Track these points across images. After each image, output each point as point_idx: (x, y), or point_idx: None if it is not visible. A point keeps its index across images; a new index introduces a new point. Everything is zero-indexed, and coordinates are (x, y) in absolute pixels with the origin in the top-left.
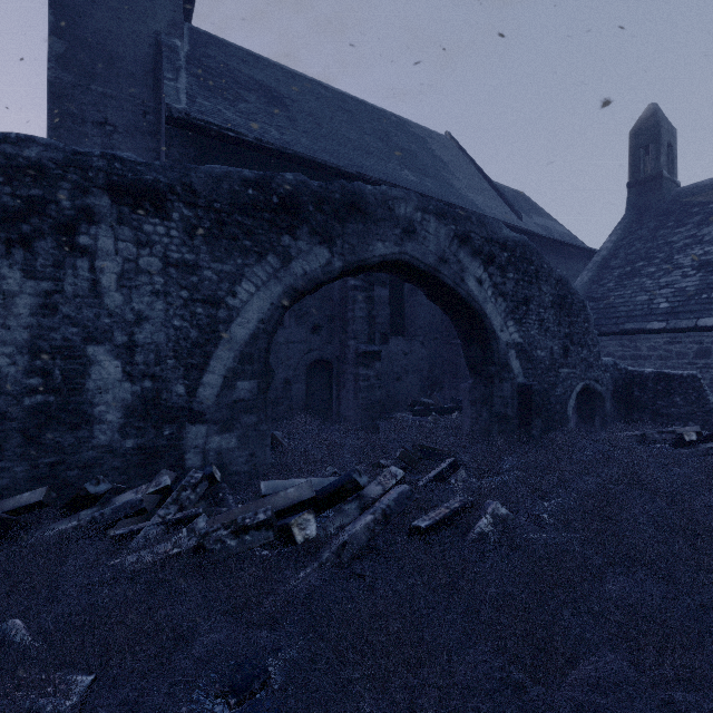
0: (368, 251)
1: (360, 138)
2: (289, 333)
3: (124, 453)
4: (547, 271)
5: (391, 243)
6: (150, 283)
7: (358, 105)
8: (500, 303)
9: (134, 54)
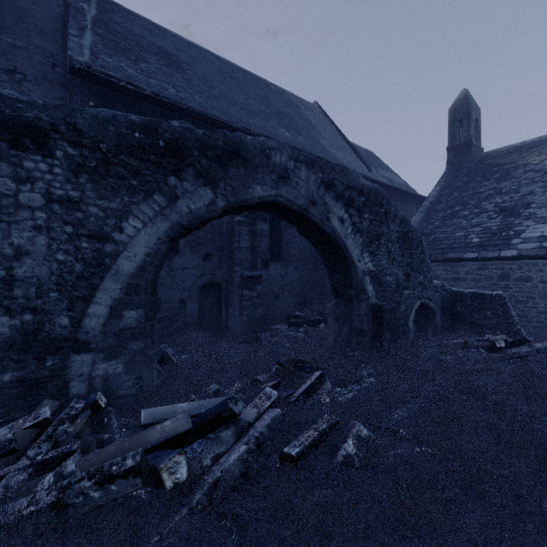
0: (248, 193)
1: (246, 101)
2: (184, 260)
3: (1, 387)
4: (394, 213)
5: (268, 186)
6: (32, 218)
7: (244, 74)
8: (358, 238)
9: (43, 12)
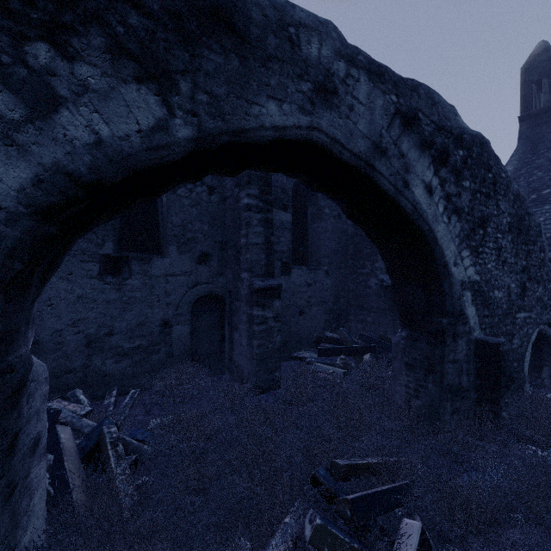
0: (248, 114)
1: None
2: (168, 263)
3: None
4: (505, 182)
5: (294, 106)
6: None
7: None
8: (454, 224)
9: None
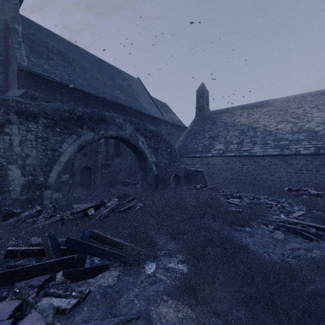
0: (107, 133)
1: (102, 79)
2: None
3: (22, 200)
4: (164, 139)
5: (114, 131)
6: (31, 144)
7: (101, 62)
8: (149, 149)
9: None
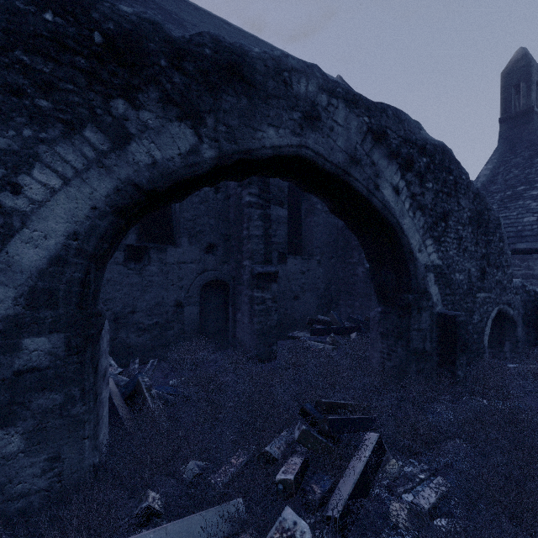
0: (254, 138)
1: None
2: (180, 253)
3: None
4: (465, 182)
5: (287, 130)
6: None
7: (258, 42)
8: (418, 218)
9: None
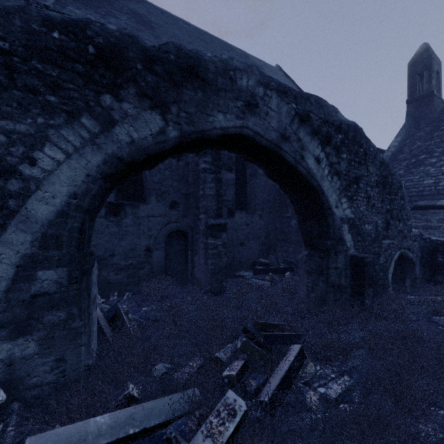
0: (207, 121)
1: None
2: (150, 208)
3: None
4: (373, 153)
5: (232, 115)
6: None
7: (212, 38)
8: (335, 181)
9: None
